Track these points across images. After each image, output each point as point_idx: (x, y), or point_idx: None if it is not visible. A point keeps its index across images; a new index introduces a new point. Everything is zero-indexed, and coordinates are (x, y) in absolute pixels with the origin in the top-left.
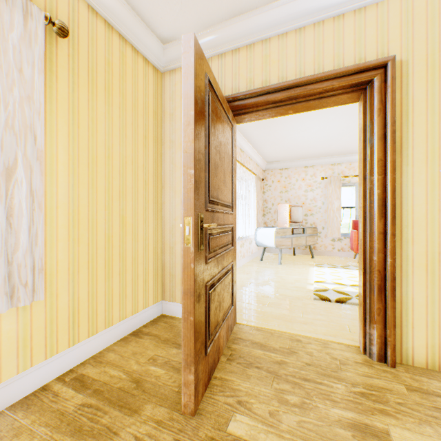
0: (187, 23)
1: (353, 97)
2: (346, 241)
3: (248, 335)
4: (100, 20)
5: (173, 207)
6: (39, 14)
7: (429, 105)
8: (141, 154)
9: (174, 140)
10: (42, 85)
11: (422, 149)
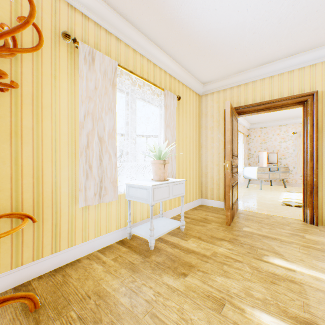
0: (216, 77)
1: (298, 106)
2: None
3: (245, 213)
4: (184, 86)
5: (206, 156)
6: (175, 97)
7: None
8: (194, 134)
9: (207, 126)
10: (176, 119)
11: None
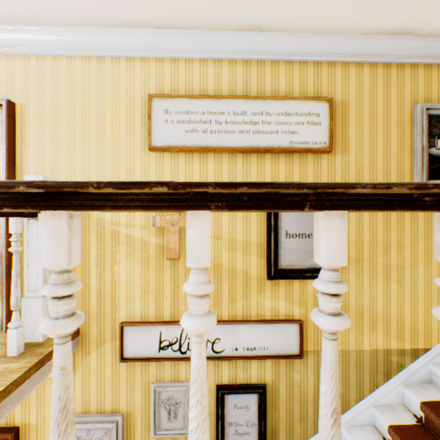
0: None
1: None
2: None
3: None
4: None
5: None
6: None
7: (39, 140)
8: None
9: None
10: None
11: (35, 171)
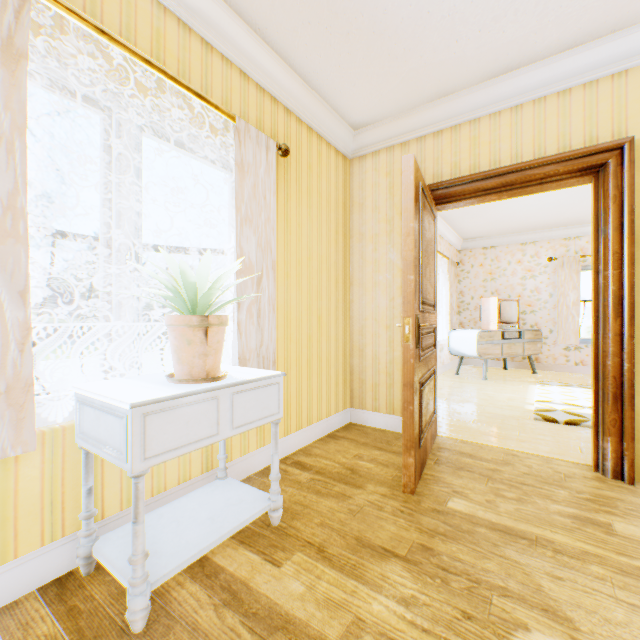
0: (383, 110)
1: (583, 180)
2: (589, 351)
3: (453, 446)
4: (304, 127)
5: (363, 306)
6: (273, 146)
7: None
8: (333, 251)
9: (364, 233)
10: (275, 205)
11: None
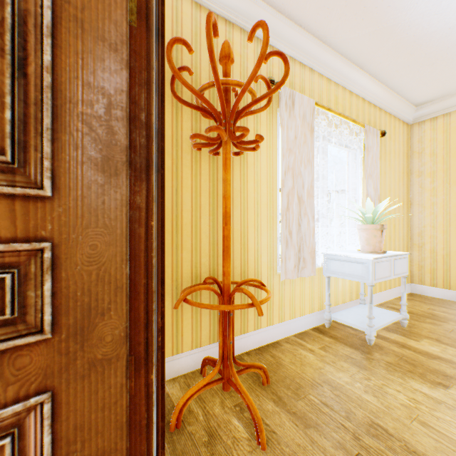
0: (443, 92)
1: None
2: None
3: None
4: (387, 115)
5: (421, 218)
6: (378, 133)
7: None
8: (400, 185)
9: (422, 171)
10: (379, 165)
11: None
